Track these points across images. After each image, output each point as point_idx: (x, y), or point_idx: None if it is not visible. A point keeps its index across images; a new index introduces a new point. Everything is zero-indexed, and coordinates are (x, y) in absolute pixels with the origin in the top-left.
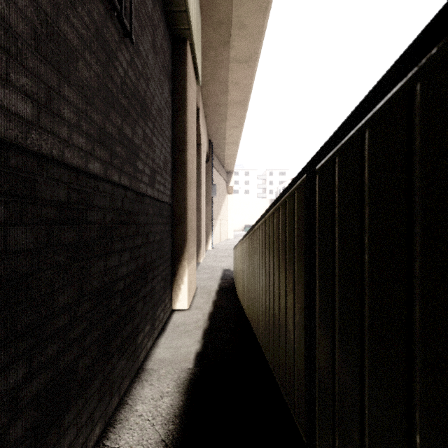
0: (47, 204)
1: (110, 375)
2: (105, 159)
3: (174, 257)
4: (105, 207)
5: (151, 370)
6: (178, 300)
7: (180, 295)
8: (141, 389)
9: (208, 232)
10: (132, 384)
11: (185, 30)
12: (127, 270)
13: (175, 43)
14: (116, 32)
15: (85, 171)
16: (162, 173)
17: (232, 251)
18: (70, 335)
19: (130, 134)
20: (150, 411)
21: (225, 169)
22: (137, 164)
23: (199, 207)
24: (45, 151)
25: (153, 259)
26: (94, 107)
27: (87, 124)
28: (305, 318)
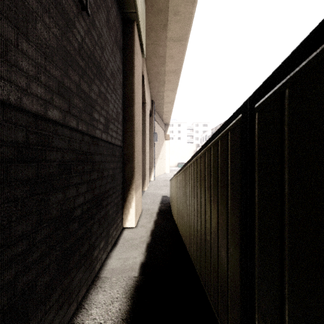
0: (3, 144)
1: (68, 287)
2: (63, 108)
3: (124, 187)
4: (63, 148)
5: (105, 278)
6: (127, 220)
7: (129, 216)
8: (95, 295)
9: (151, 168)
10: (89, 290)
11: (133, 13)
12: (84, 199)
13: (125, 23)
14: (74, 5)
15: (43, 117)
16: (114, 123)
17: (168, 182)
18: (28, 259)
19: (87, 89)
20: (102, 315)
21: (164, 122)
22: (93, 114)
23: (144, 149)
24: (2, 96)
25: (107, 189)
26: (53, 63)
27: (46, 77)
28: (241, 253)
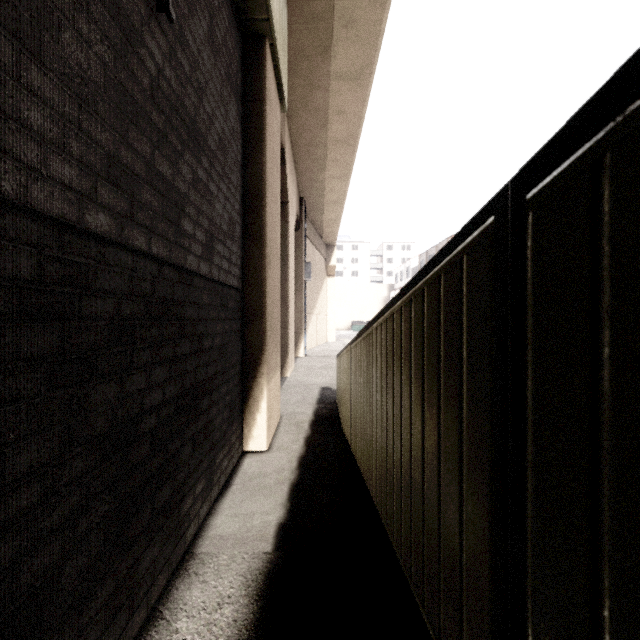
0: None
1: (129, 576)
2: (119, 209)
3: (246, 371)
4: (119, 291)
5: (205, 555)
6: (251, 437)
7: (255, 429)
8: (186, 590)
9: (300, 332)
10: (173, 581)
11: (263, 22)
12: (163, 396)
13: (247, 42)
14: None
15: (76, 226)
16: (225, 242)
17: (333, 360)
18: (43, 522)
19: (169, 172)
20: (200, 633)
21: (324, 241)
22: (182, 223)
23: (286, 295)
24: None
25: (211, 375)
26: (98, 117)
27: (81, 145)
28: (492, 516)
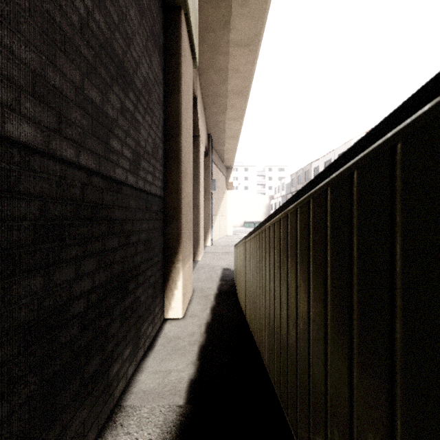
0: None
1: None
2: (46, 123)
3: (167, 258)
4: (46, 195)
5: (130, 408)
6: (171, 308)
7: (174, 301)
8: None
9: (208, 229)
10: (103, 432)
11: None
12: (93, 283)
13: (167, 12)
14: None
15: None
16: (149, 160)
17: (231, 248)
18: None
19: (98, 99)
20: None
21: (225, 165)
22: (111, 141)
23: (198, 202)
24: None
25: (137, 263)
26: (21, 37)
27: (1, 58)
28: None
